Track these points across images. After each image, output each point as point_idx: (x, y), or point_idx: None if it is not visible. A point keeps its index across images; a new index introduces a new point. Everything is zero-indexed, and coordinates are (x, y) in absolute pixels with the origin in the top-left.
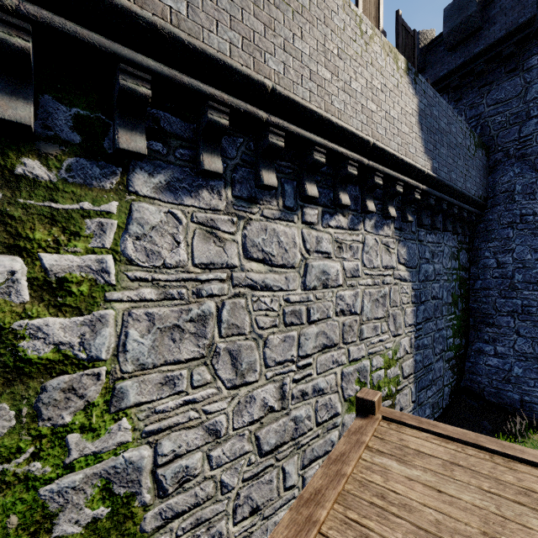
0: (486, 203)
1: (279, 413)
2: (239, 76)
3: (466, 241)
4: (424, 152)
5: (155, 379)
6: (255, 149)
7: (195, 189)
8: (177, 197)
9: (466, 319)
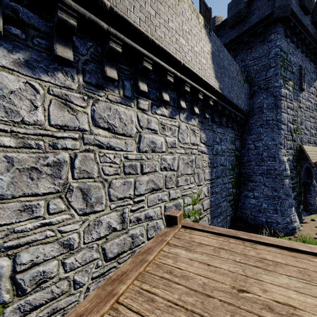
0: (249, 114)
1: (120, 232)
2: None
3: (239, 135)
4: (215, 77)
5: (13, 207)
6: (102, 52)
7: (51, 70)
8: (35, 73)
9: (239, 178)
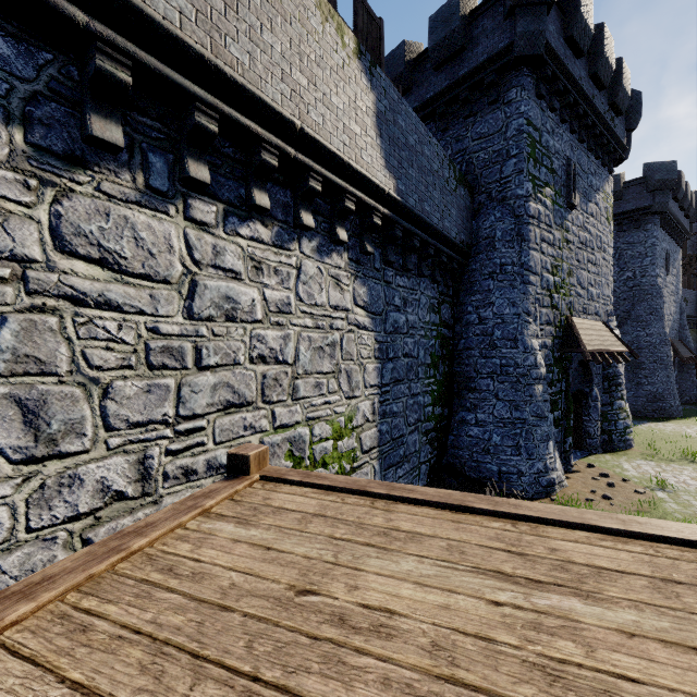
0: (469, 251)
1: (137, 501)
2: None
3: (449, 294)
4: (385, 166)
5: None
6: (82, 79)
7: None
8: None
9: (449, 385)
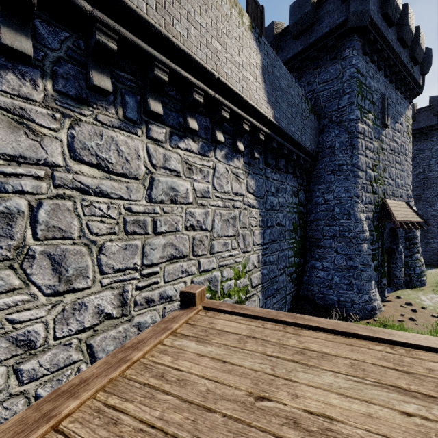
0: (317, 156)
1: (119, 320)
2: None
3: (304, 184)
4: (267, 102)
5: None
6: (86, 48)
7: None
8: None
9: (304, 243)
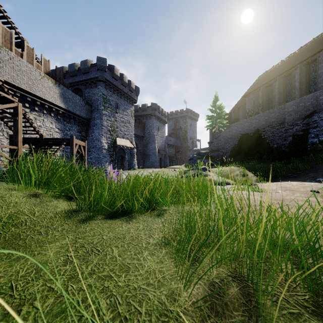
0: (90, 120)
1: None
2: (10, 83)
3: (85, 129)
4: (63, 103)
5: None
6: (13, 95)
7: None
8: None
9: None
